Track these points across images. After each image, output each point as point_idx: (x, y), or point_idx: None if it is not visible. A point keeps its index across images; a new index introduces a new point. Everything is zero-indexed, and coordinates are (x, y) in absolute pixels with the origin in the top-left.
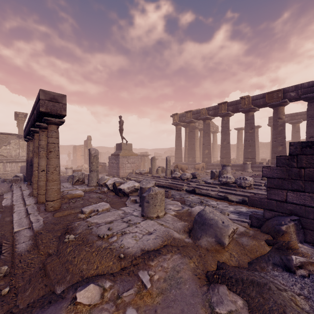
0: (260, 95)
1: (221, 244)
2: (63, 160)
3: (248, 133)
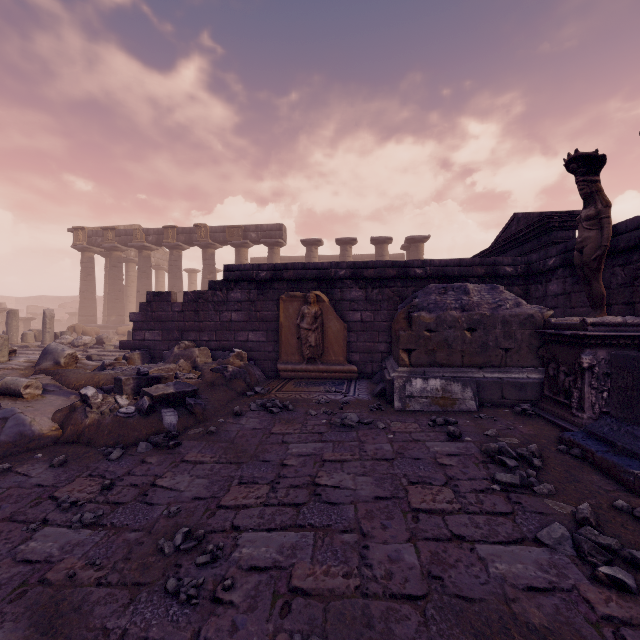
0: (220, 227)
1: (58, 364)
2: None
3: (206, 278)
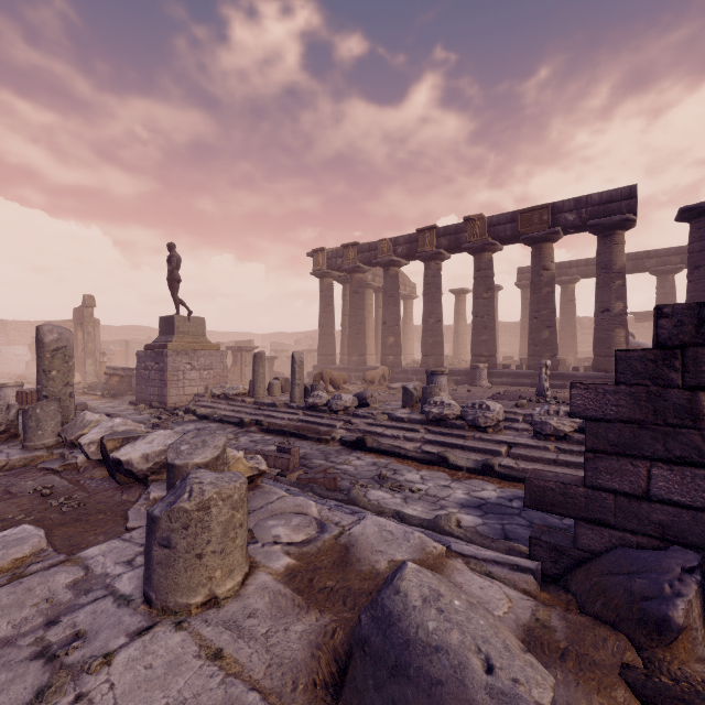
0: (506, 215)
1: None
2: (15, 362)
3: (480, 299)
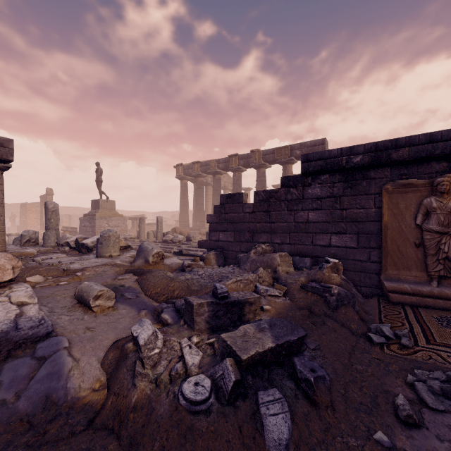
0: (270, 150)
1: (147, 262)
2: None
3: None
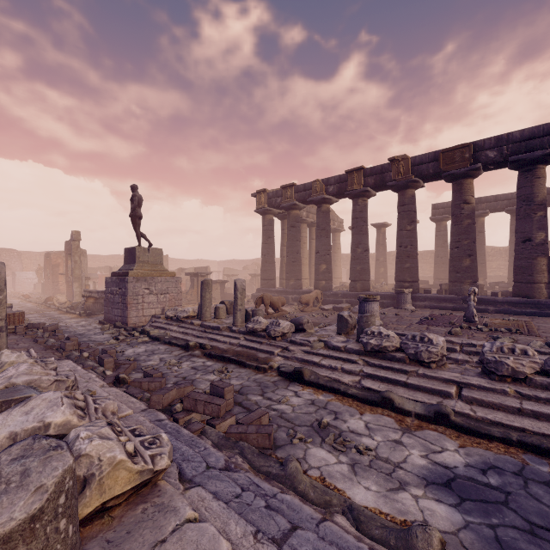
0: (428, 155)
1: None
2: (27, 284)
3: (404, 230)
